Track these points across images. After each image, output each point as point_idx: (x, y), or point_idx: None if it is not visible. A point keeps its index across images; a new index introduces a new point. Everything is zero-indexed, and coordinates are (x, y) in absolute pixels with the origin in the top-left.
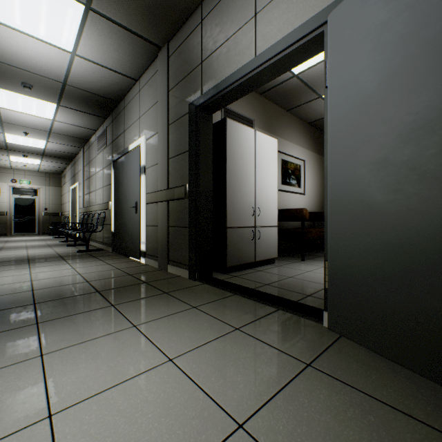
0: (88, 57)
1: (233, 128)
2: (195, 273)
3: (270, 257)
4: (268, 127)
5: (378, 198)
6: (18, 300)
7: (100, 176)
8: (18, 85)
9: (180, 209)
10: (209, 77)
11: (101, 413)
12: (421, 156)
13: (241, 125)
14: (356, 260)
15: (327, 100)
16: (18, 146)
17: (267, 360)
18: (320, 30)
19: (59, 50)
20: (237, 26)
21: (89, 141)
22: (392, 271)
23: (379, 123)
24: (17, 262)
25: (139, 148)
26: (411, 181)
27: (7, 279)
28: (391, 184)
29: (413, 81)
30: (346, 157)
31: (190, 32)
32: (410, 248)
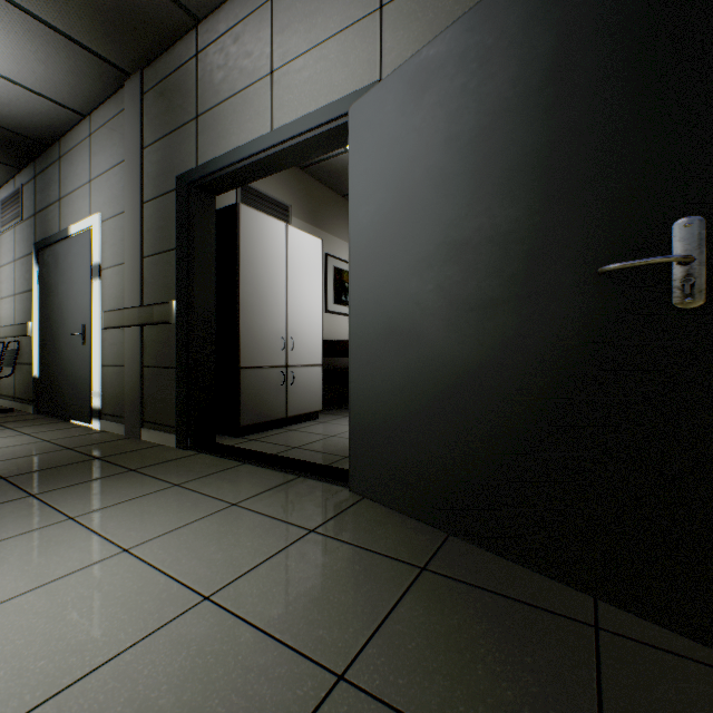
0: None
1: (252, 219)
2: (187, 439)
3: (311, 410)
4: (313, 218)
5: (392, 333)
6: None
7: (8, 274)
8: None
9: (163, 339)
10: (209, 143)
11: (8, 620)
12: (423, 291)
13: (264, 215)
14: (375, 404)
15: (349, 211)
16: None
17: (263, 533)
18: (346, 120)
19: None
20: (249, 80)
21: None
22: (403, 414)
23: (393, 249)
24: None
25: (90, 233)
26: (416, 316)
27: None
28: (402, 319)
29: (418, 209)
30: (366, 283)
31: (180, 64)
32: (416, 388)
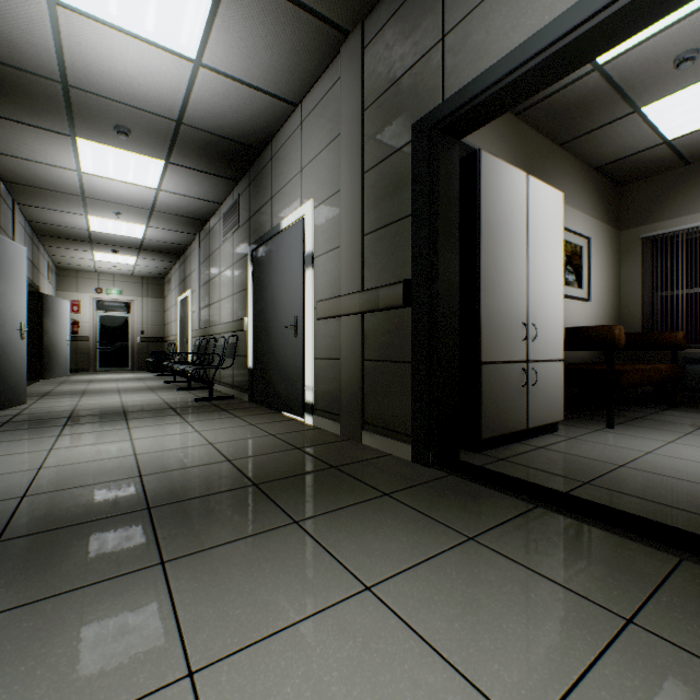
0: (221, 67)
1: (492, 169)
2: (428, 453)
3: (551, 419)
4: None
5: None
6: (120, 497)
7: (227, 277)
8: (109, 132)
9: (390, 328)
10: (463, 62)
11: None
12: None
13: (504, 164)
14: None
15: None
16: (106, 235)
17: None
18: None
19: (174, 59)
20: None
21: (208, 223)
22: None
23: None
24: (109, 418)
25: (302, 222)
26: None
27: (97, 450)
28: None
29: None
30: None
31: None
32: None
